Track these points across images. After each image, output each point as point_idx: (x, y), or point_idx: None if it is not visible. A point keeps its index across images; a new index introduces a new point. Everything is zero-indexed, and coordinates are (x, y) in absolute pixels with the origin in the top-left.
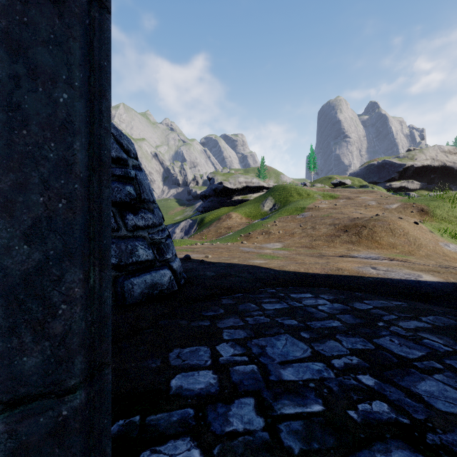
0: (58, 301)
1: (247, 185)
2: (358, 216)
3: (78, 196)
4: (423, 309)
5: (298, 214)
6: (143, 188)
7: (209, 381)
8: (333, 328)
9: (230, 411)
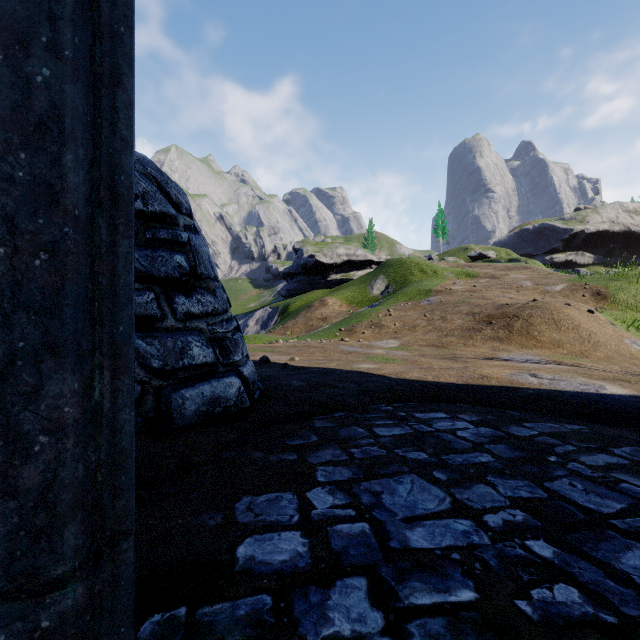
0: (32, 430)
1: (349, 259)
2: (507, 302)
3: (71, 247)
4: (614, 436)
5: (421, 299)
6: (200, 259)
7: (296, 549)
8: (482, 465)
9: (329, 600)
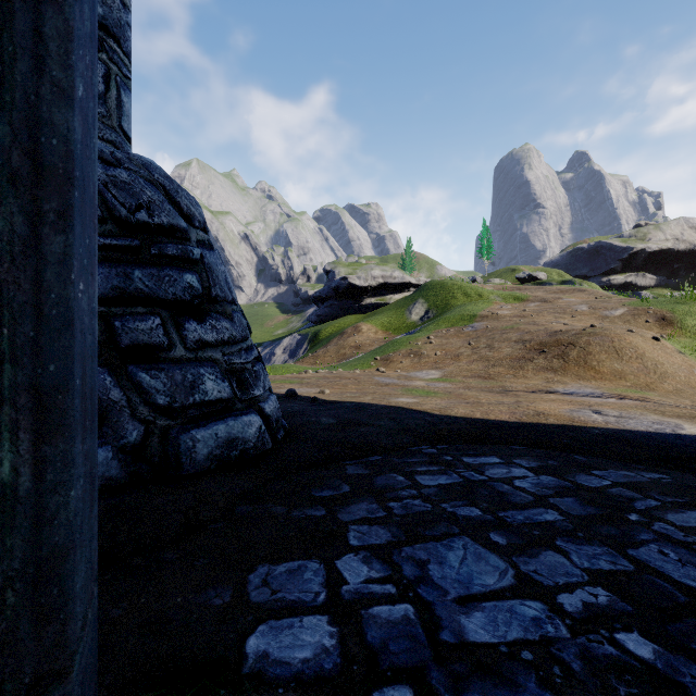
0: None
1: (385, 281)
2: (561, 328)
3: None
4: None
5: (464, 325)
6: (215, 279)
7: (322, 642)
8: (548, 525)
9: None
